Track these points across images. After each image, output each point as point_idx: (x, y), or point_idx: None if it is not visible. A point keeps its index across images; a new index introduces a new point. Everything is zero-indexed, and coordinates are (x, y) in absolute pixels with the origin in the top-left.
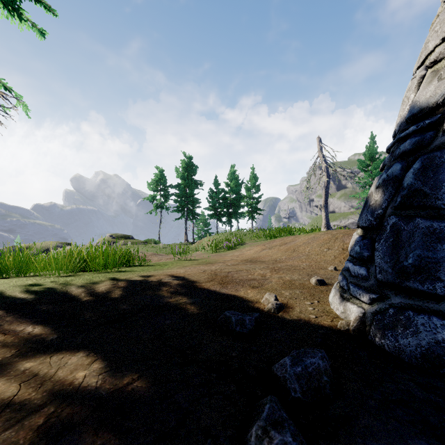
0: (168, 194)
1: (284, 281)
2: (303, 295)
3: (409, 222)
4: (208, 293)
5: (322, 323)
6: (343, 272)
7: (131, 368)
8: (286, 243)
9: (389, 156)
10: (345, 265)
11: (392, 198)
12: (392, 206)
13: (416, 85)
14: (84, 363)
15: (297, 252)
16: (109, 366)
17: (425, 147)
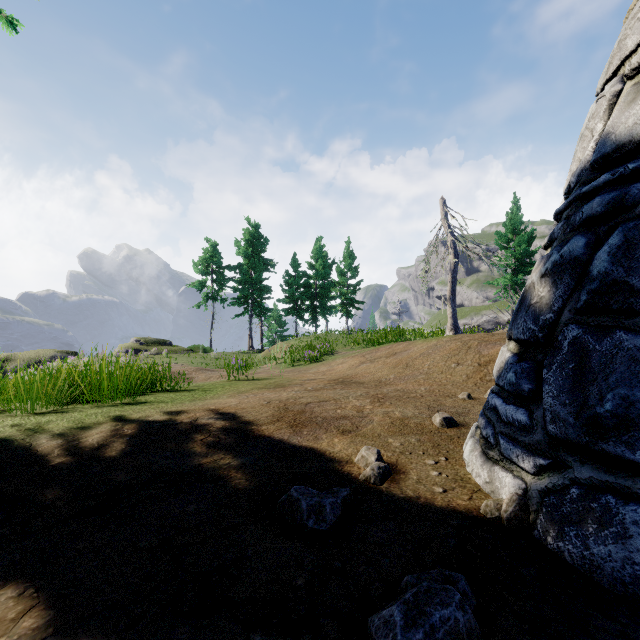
0: (224, 279)
1: (392, 419)
2: (422, 446)
3: (603, 336)
4: (270, 444)
5: (455, 504)
6: (487, 412)
7: (96, 628)
8: (395, 353)
9: (563, 225)
10: (489, 400)
11: (570, 294)
12: (571, 307)
13: (605, 109)
14: (7, 616)
15: (411, 367)
16: (54, 624)
17: (628, 209)
